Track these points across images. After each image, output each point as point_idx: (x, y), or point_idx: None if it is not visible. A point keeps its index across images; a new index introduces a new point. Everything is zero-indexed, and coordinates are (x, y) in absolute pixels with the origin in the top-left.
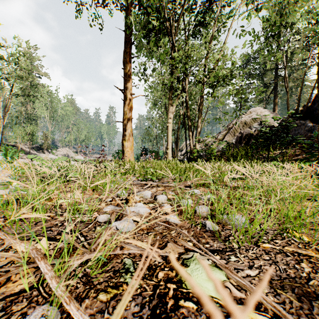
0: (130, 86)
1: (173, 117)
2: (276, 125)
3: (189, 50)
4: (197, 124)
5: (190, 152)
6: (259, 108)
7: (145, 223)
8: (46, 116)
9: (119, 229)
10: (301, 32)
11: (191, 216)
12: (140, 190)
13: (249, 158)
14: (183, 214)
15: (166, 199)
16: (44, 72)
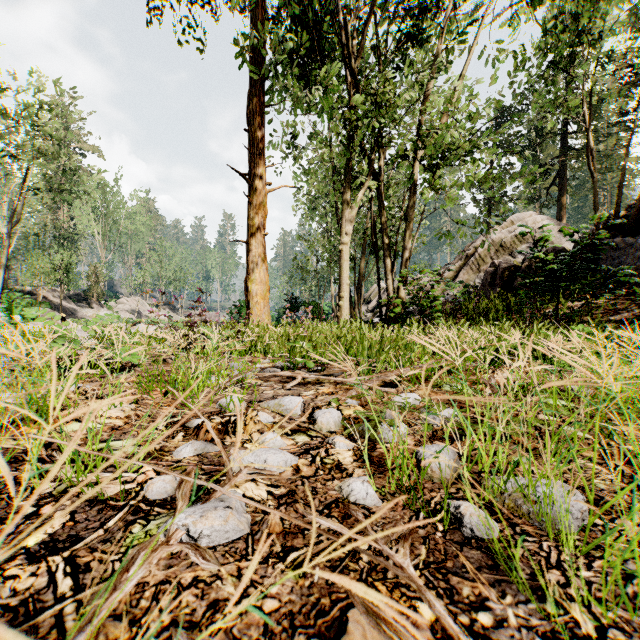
0: (263, 168)
1: (352, 235)
2: (568, 249)
3: (385, 89)
4: (403, 246)
5: (388, 306)
6: (530, 215)
7: (253, 610)
8: (95, 233)
9: (198, 538)
10: (617, 57)
11: (411, 478)
12: (277, 392)
13: (513, 318)
14: (388, 470)
15: (339, 419)
16: (92, 145)
